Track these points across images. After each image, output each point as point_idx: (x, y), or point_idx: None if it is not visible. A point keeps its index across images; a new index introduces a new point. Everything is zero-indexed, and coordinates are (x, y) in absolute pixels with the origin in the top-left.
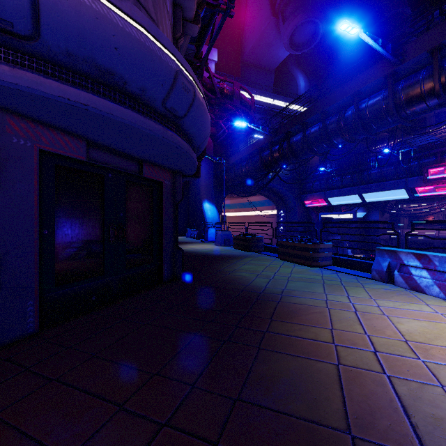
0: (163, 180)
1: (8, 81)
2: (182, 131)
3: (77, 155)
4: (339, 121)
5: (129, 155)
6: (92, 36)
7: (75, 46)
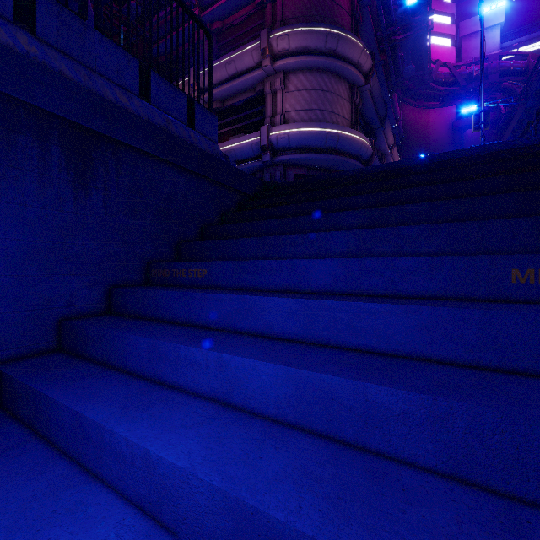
0: None
1: (286, 159)
2: (340, 152)
3: (304, 173)
4: None
5: (324, 169)
6: (300, 140)
7: (297, 144)
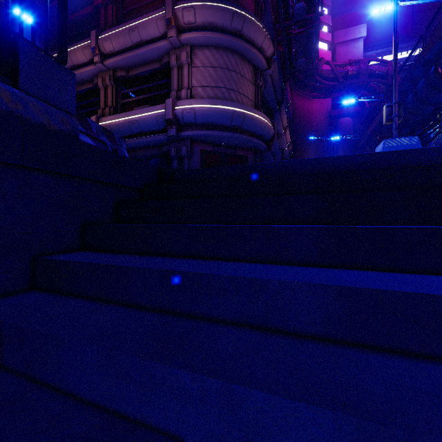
0: (248, 155)
1: (192, 134)
2: (245, 131)
3: (210, 149)
4: (435, 67)
5: (229, 146)
6: (206, 116)
7: (203, 120)
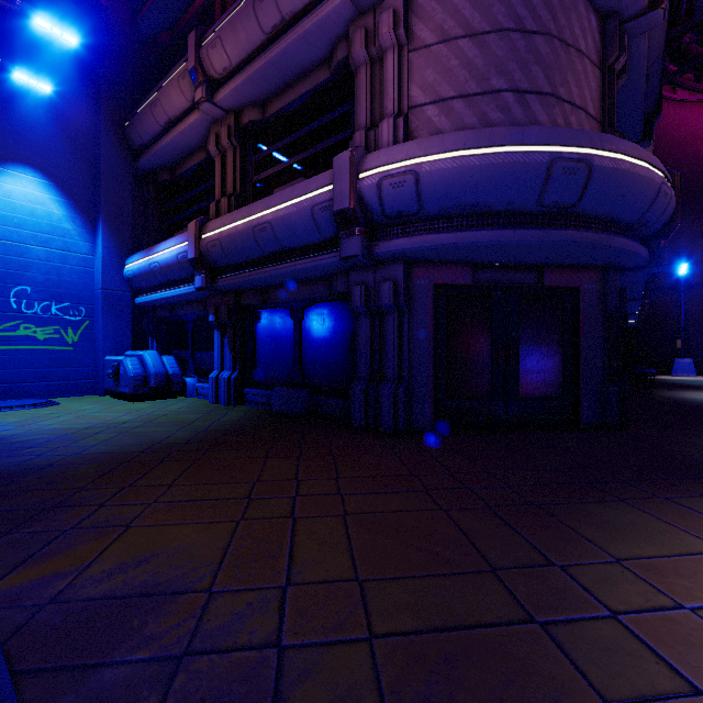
0: (580, 285)
1: (408, 248)
2: (586, 217)
3: (463, 281)
4: None
5: (522, 266)
6: (455, 188)
7: (444, 202)
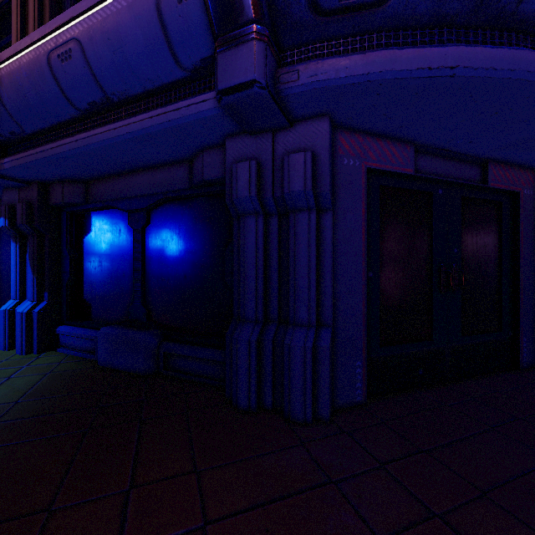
0: (520, 189)
1: (359, 73)
2: None
3: (403, 168)
4: None
5: (467, 156)
6: None
7: None
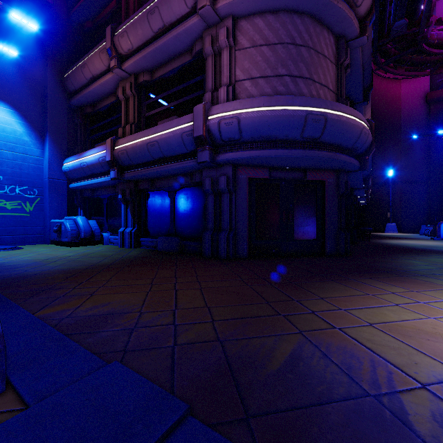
0: (325, 179)
1: (234, 157)
2: (326, 144)
3: (264, 176)
4: None
5: (295, 168)
6: (258, 127)
7: (253, 134)
